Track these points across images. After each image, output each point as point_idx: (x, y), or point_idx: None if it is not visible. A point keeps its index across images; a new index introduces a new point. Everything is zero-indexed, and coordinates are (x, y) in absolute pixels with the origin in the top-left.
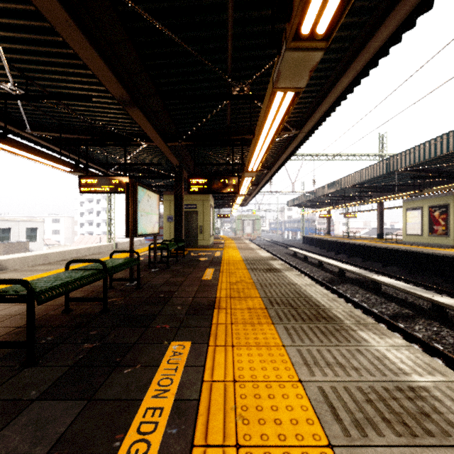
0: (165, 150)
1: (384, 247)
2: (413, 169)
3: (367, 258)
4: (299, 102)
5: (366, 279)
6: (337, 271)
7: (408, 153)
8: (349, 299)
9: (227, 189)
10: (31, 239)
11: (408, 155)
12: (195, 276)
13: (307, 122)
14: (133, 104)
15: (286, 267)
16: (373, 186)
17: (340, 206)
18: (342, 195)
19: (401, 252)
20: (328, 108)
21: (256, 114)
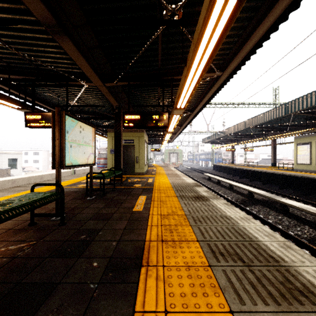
0: (104, 91)
1: (282, 173)
2: (306, 112)
3: (266, 182)
4: (225, 42)
5: (272, 201)
6: (245, 193)
7: (309, 96)
8: (264, 221)
9: (158, 124)
10: (12, 167)
11: (305, 99)
12: (127, 205)
13: (231, 62)
14: (61, 31)
15: (211, 194)
16: (270, 126)
17: (243, 142)
18: (244, 134)
19: (296, 178)
20: (254, 45)
21: (184, 55)
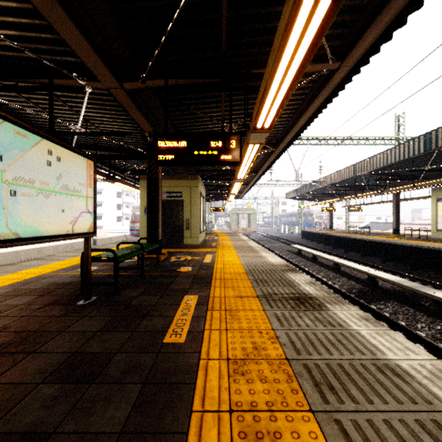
0: (124, 100)
1: (417, 245)
2: None
3: (388, 258)
4: None
5: (410, 292)
6: (362, 277)
7: None
8: (414, 335)
9: (221, 157)
10: None
11: None
12: (154, 324)
13: (363, 34)
14: None
15: (323, 290)
16: (393, 173)
17: (350, 197)
18: (350, 185)
19: (441, 253)
20: None
21: (272, 24)
